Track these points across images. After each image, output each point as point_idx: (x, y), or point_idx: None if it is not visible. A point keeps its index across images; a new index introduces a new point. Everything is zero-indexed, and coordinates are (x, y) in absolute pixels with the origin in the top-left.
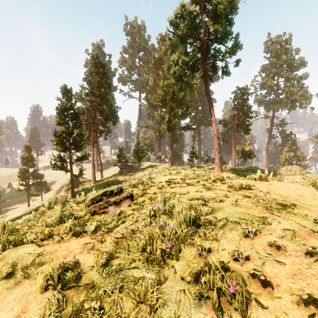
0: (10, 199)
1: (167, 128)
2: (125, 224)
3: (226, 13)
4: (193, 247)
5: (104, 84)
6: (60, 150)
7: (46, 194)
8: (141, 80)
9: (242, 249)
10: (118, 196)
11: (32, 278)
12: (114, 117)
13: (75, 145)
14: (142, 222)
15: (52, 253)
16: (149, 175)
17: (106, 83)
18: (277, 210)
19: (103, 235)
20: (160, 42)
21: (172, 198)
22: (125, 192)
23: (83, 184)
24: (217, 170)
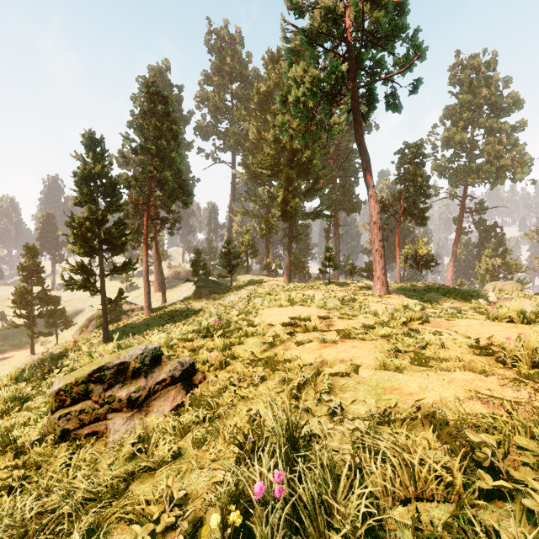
0: (2, 341)
1: (281, 215)
2: None
3: None
4: None
5: (166, 132)
6: (81, 253)
7: (66, 332)
8: (235, 131)
9: None
10: (141, 380)
11: None
12: (185, 193)
13: (110, 244)
14: None
15: None
16: (248, 299)
17: (170, 131)
18: None
19: None
20: (269, 64)
21: (307, 389)
22: (168, 363)
23: (130, 315)
24: (380, 291)
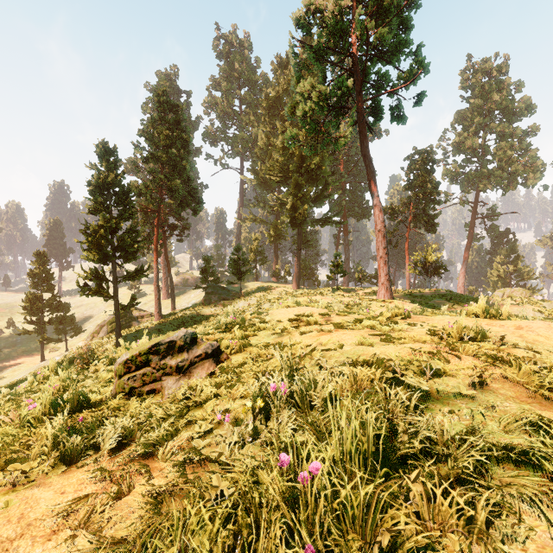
0: (11, 348)
1: (290, 221)
2: (192, 431)
3: (400, 7)
4: None
5: (176, 141)
6: (96, 260)
7: (75, 339)
8: (244, 137)
9: None
10: (185, 354)
11: None
12: (195, 200)
13: (123, 251)
14: (234, 432)
15: None
16: (258, 305)
17: (180, 140)
18: None
19: (130, 467)
20: (278, 70)
21: (306, 359)
22: (202, 343)
23: (140, 321)
24: (384, 296)
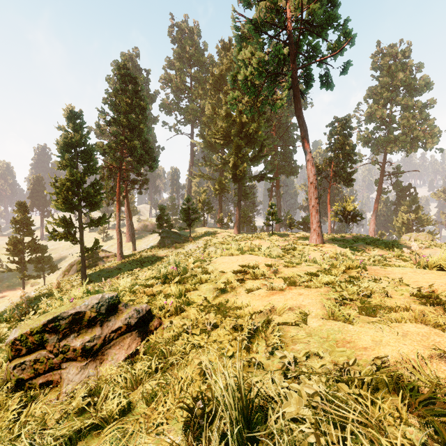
0: None
1: (232, 177)
2: None
3: None
4: None
5: (135, 107)
6: (63, 209)
7: (52, 275)
8: (193, 108)
9: None
10: (96, 329)
11: None
12: (151, 158)
13: (88, 201)
14: None
15: None
16: (204, 248)
17: (139, 107)
18: None
19: None
20: (222, 52)
21: (258, 338)
22: (124, 311)
23: (105, 261)
24: (316, 241)
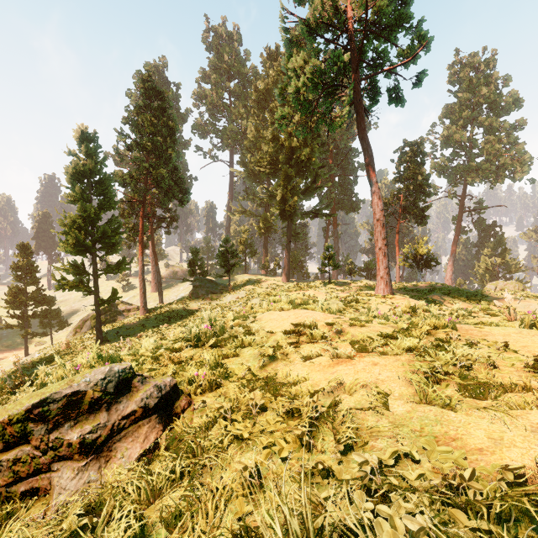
0: None
1: (280, 213)
2: None
3: None
4: None
5: (162, 128)
6: (74, 252)
7: (62, 332)
8: (233, 129)
9: None
10: (101, 415)
11: None
12: (182, 190)
13: (104, 243)
14: None
15: None
16: (246, 300)
17: (166, 128)
18: None
19: None
20: (267, 62)
21: (323, 429)
22: (140, 388)
23: (125, 315)
24: (383, 291)
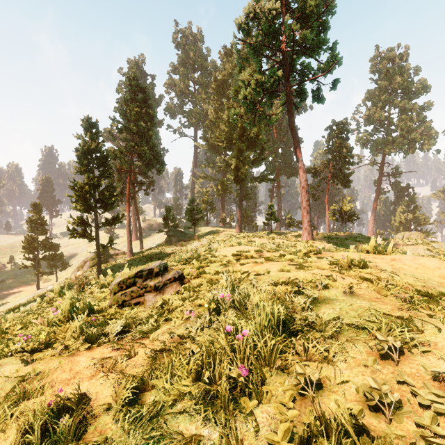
0: (12, 279)
1: (234, 179)
2: (169, 324)
3: (319, 13)
4: (287, 375)
5: (144, 115)
6: (82, 210)
7: (63, 272)
8: (197, 112)
9: (386, 389)
10: (160, 278)
11: (2, 426)
12: (159, 162)
13: (103, 203)
14: (197, 322)
15: (46, 377)
16: (209, 245)
17: (147, 115)
18: (423, 305)
19: (133, 343)
20: (224, 58)
21: (244, 281)
22: (171, 271)
23: (115, 258)
24: (307, 238)
